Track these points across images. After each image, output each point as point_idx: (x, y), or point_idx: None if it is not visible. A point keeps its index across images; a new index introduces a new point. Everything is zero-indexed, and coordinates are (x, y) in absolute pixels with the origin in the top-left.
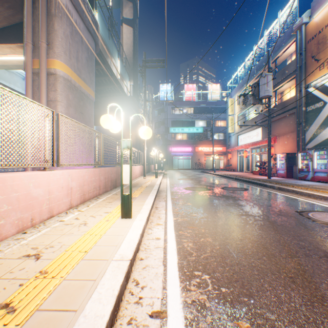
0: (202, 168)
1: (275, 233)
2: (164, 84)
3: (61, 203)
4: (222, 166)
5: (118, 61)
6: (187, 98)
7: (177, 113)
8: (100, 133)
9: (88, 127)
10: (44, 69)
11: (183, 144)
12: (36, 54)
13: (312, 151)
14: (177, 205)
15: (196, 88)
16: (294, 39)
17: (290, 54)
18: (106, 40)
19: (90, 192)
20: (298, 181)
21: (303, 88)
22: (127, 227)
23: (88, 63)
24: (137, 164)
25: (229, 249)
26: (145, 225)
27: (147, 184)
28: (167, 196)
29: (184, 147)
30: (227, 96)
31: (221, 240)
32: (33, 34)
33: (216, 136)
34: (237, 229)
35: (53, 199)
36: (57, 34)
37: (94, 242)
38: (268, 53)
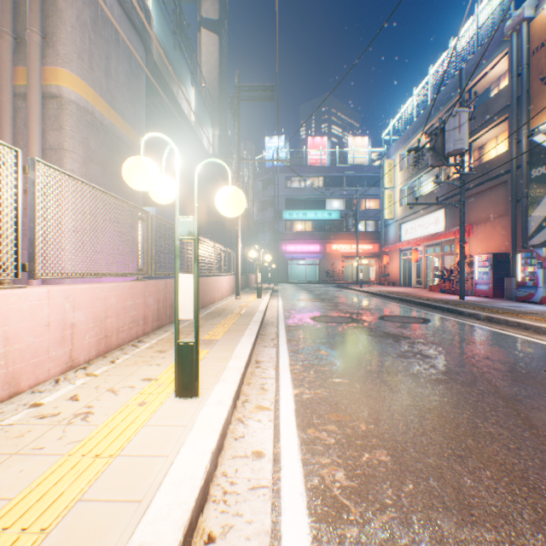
0: (337, 280)
1: (536, 437)
2: (274, 137)
3: (43, 361)
4: (373, 277)
5: (191, 90)
6: (313, 160)
7: (295, 186)
8: (146, 212)
9: (116, 198)
10: (35, 86)
11: (305, 239)
12: (22, 56)
13: (544, 250)
14: (300, 357)
15: (328, 144)
16: (507, 49)
17: (497, 77)
18: (170, 51)
19: (122, 330)
20: (518, 305)
21: (523, 136)
22: (184, 426)
23: (131, 84)
24: (224, 273)
25: (441, 493)
26: (228, 417)
27: (241, 311)
28: (279, 335)
29: (307, 245)
30: (382, 156)
31: (412, 458)
32: (15, 18)
33: (361, 225)
34: (441, 424)
35: (19, 354)
36: (63, 17)
37: (80, 488)
38: (460, 73)
